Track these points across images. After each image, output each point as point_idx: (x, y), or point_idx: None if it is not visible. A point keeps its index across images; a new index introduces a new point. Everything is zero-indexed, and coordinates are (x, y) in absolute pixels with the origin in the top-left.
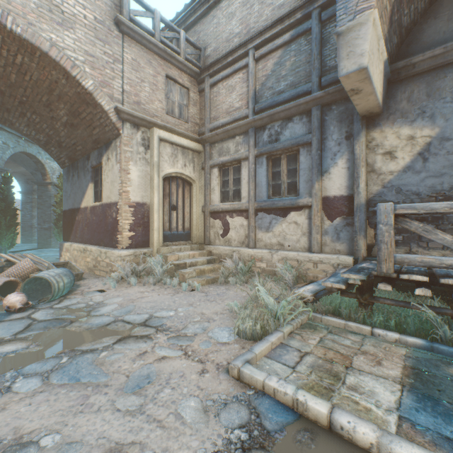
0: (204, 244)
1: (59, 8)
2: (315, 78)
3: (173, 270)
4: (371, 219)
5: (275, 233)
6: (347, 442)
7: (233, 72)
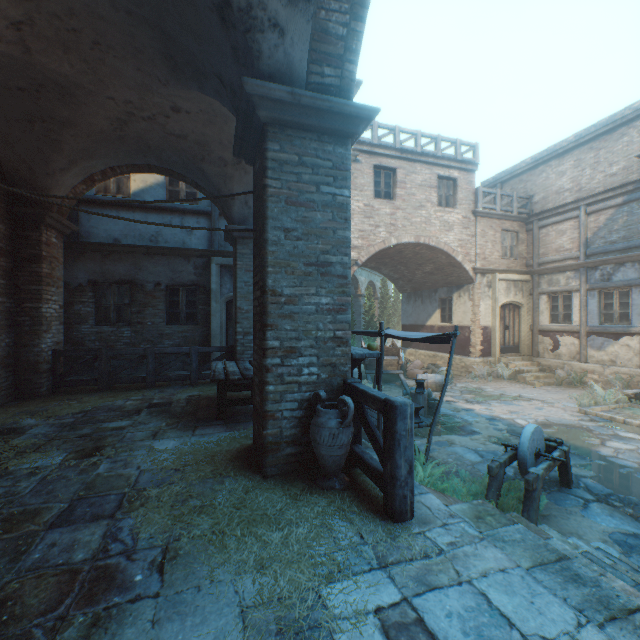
0: (532, 356)
1: (447, 222)
2: None
3: (514, 374)
4: None
5: (607, 352)
6: (629, 425)
7: (562, 220)
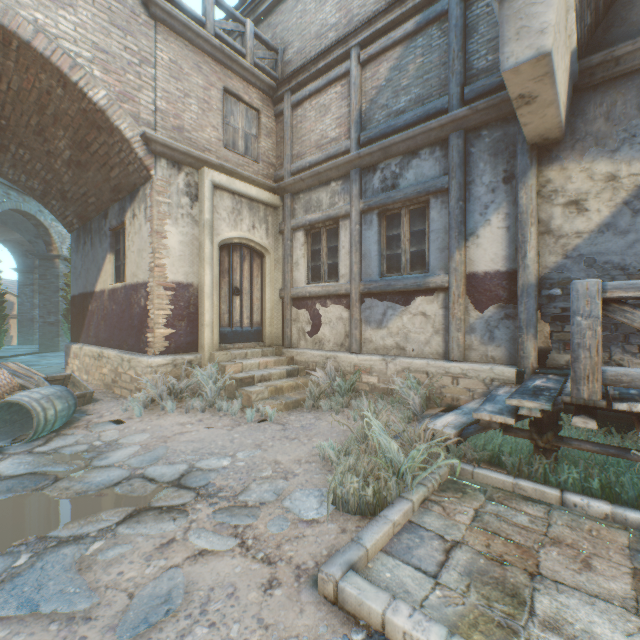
0: (283, 347)
1: None
2: (455, 87)
3: (234, 388)
4: (546, 309)
5: (392, 331)
6: None
7: (326, 84)
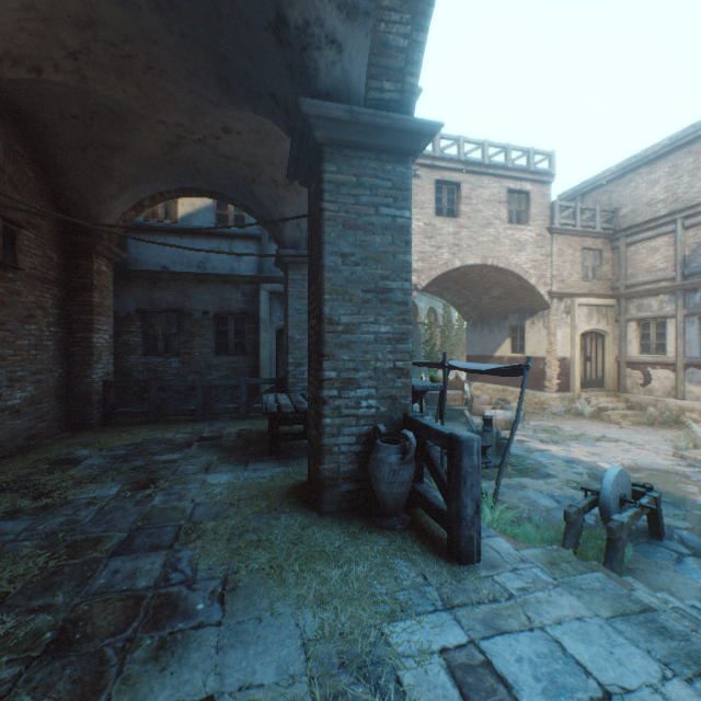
0: (618, 392)
1: (518, 241)
2: None
3: (596, 412)
4: None
5: None
6: None
7: (655, 236)
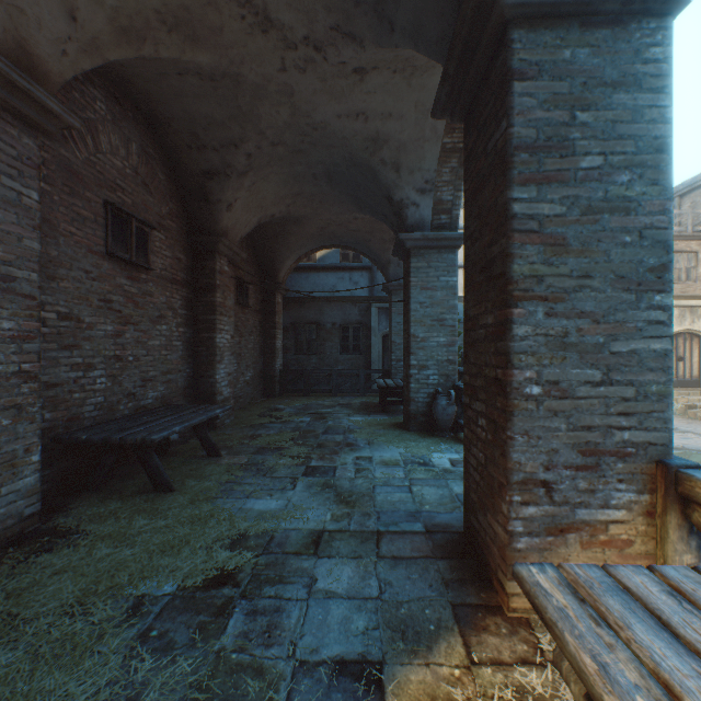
0: None
1: None
2: None
3: (683, 409)
4: None
5: None
6: None
7: None
